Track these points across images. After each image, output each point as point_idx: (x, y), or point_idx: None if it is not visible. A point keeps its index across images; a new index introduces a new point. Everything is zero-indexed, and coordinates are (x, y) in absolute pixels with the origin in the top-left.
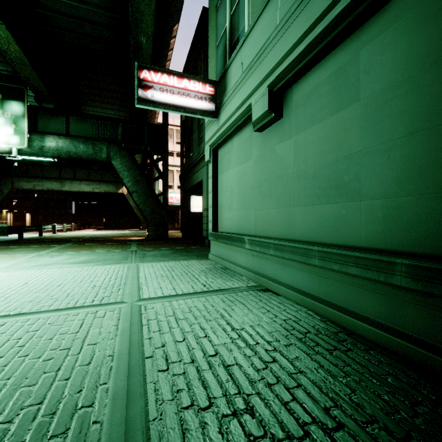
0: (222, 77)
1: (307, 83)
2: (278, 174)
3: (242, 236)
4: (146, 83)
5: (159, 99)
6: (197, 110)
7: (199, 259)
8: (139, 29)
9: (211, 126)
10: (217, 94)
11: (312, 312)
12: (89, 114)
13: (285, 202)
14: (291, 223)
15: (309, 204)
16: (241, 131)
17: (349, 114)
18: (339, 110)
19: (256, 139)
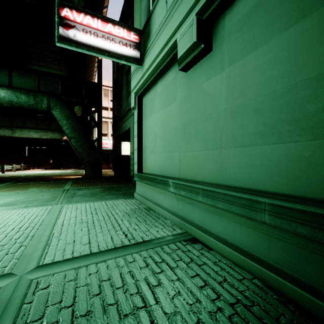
0: (146, 24)
1: (246, 1)
2: (206, 113)
3: (166, 179)
4: (68, 22)
5: (82, 40)
6: (121, 55)
7: (125, 198)
8: None
9: (136, 74)
10: (142, 42)
11: (260, 282)
12: (31, 69)
13: (215, 143)
14: (223, 166)
15: (249, 145)
16: (164, 75)
17: (316, 21)
18: (298, 20)
19: (180, 80)
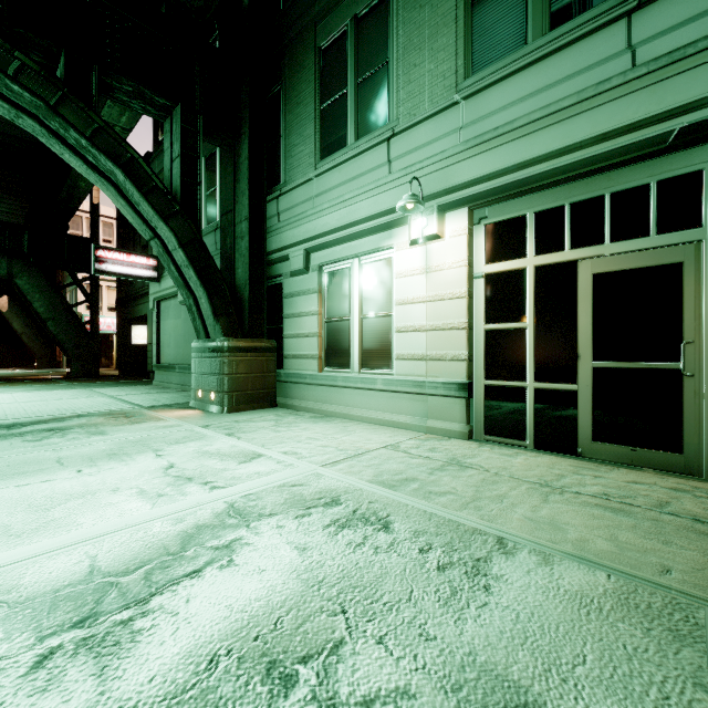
0: None
1: None
2: (192, 331)
3: (175, 365)
4: (102, 259)
5: (112, 270)
6: (143, 277)
7: (144, 385)
8: (80, 179)
9: (155, 284)
10: (160, 266)
11: None
12: None
13: None
14: None
15: None
16: (176, 298)
17: None
18: None
19: (183, 308)
